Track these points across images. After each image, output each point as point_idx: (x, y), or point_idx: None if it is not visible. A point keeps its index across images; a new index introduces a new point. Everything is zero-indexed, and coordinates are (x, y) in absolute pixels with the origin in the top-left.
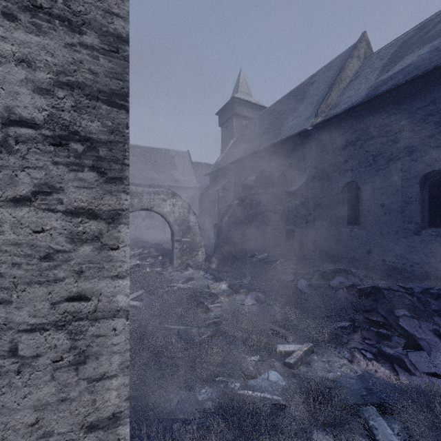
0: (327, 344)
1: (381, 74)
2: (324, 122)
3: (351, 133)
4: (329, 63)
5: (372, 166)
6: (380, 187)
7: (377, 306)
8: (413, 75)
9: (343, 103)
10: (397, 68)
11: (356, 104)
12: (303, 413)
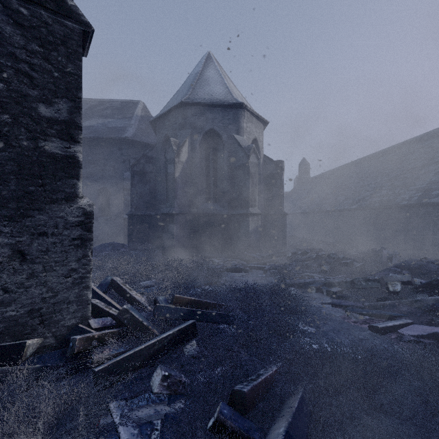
0: None
1: None
2: None
3: None
4: None
5: None
6: None
7: None
8: (94, 135)
9: None
10: (88, 124)
11: None
12: None
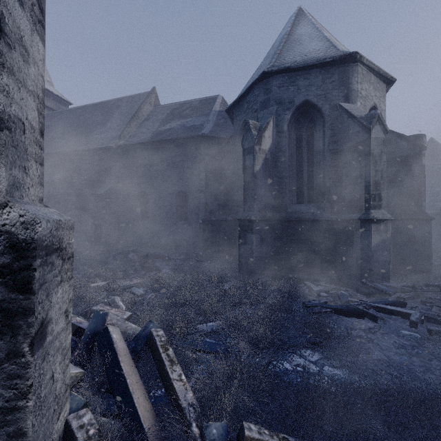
0: (120, 277)
1: (161, 126)
2: (126, 145)
3: (143, 159)
4: (131, 96)
5: (154, 183)
6: (159, 196)
7: (148, 260)
8: (173, 136)
9: (139, 136)
10: (168, 127)
11: (145, 141)
12: (105, 293)
